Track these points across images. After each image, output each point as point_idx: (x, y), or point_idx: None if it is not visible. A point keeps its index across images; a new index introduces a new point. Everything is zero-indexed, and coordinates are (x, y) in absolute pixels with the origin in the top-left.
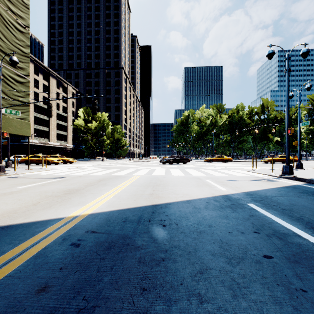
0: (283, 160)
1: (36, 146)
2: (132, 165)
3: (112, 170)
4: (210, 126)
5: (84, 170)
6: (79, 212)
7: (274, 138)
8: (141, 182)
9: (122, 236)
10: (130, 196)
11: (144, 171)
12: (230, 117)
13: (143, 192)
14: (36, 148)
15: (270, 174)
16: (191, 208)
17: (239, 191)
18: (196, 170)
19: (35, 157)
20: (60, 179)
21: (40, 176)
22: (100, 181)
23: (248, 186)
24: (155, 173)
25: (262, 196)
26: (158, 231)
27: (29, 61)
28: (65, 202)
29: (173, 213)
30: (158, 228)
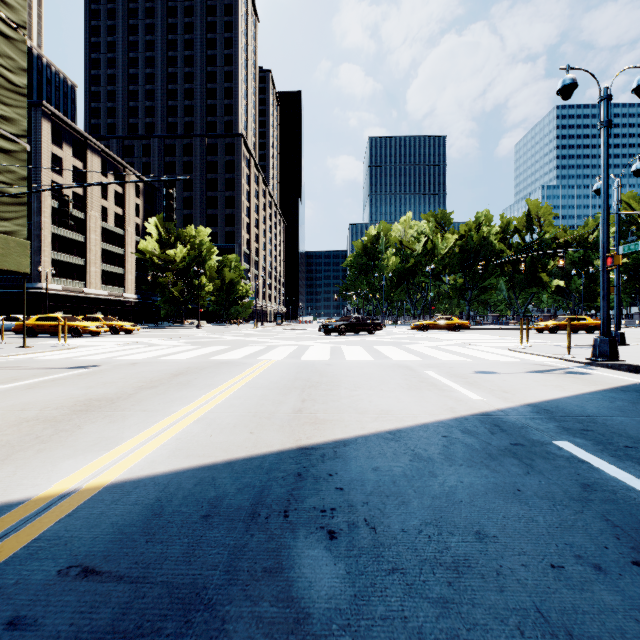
0: (576, 327)
1: (56, 297)
2: (259, 337)
3: (212, 349)
4: (423, 257)
5: (151, 348)
6: (81, 477)
7: (553, 282)
8: (273, 378)
9: (184, 597)
10: (242, 419)
11: (284, 350)
12: (463, 239)
13: (275, 406)
14: (57, 301)
15: (565, 358)
16: (405, 460)
17: (513, 401)
18: (398, 349)
19: (48, 319)
20: (84, 370)
21: (40, 364)
22: (178, 376)
23: (530, 387)
24: (309, 356)
25: (578, 416)
26: (312, 566)
27: (25, 103)
28: (60, 440)
29: (357, 479)
30: (312, 550)
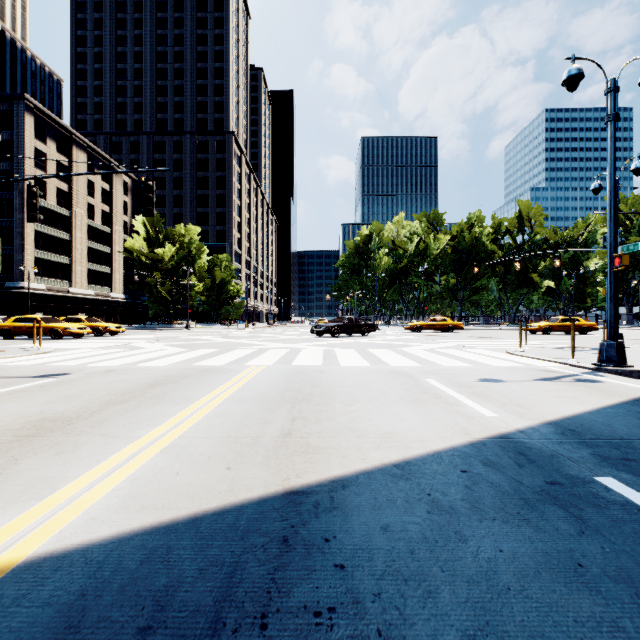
0: (569, 328)
1: (39, 297)
2: (249, 339)
3: (198, 354)
4: (415, 257)
5: (132, 352)
6: None
7: (544, 282)
8: (261, 389)
9: None
10: (219, 446)
11: (274, 354)
12: (455, 240)
13: (260, 428)
14: (41, 301)
15: (570, 363)
16: (422, 511)
17: (531, 417)
18: (394, 353)
19: (26, 321)
20: (50, 380)
21: (4, 372)
22: (154, 387)
23: (544, 398)
24: (300, 361)
25: (611, 439)
26: None
27: None
28: None
29: (363, 548)
30: None
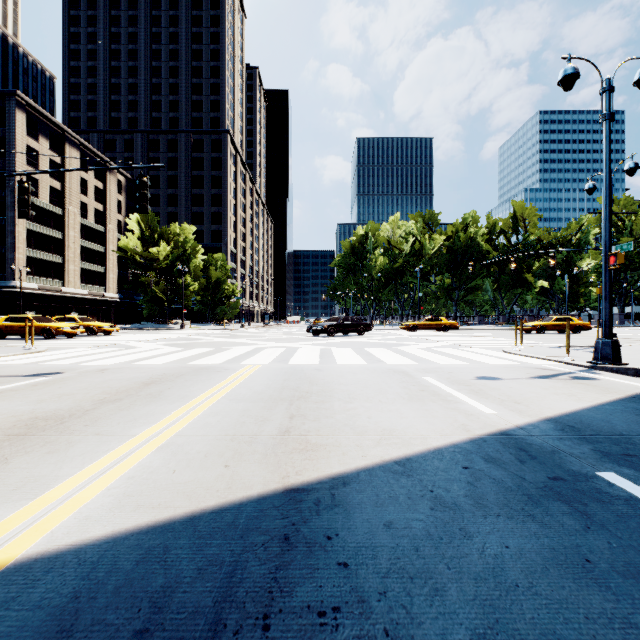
0: (563, 327)
1: (31, 296)
2: (245, 339)
3: (193, 353)
4: (411, 257)
5: (126, 352)
6: None
7: (538, 282)
8: (258, 388)
9: None
10: (217, 444)
11: (271, 353)
12: (450, 240)
13: (258, 425)
14: (33, 300)
15: (565, 361)
16: (425, 508)
17: (530, 414)
18: (391, 351)
19: (18, 320)
20: (43, 379)
21: None
22: (149, 386)
23: (542, 396)
24: (297, 360)
25: (611, 435)
26: None
27: None
28: None
29: (366, 546)
30: None
